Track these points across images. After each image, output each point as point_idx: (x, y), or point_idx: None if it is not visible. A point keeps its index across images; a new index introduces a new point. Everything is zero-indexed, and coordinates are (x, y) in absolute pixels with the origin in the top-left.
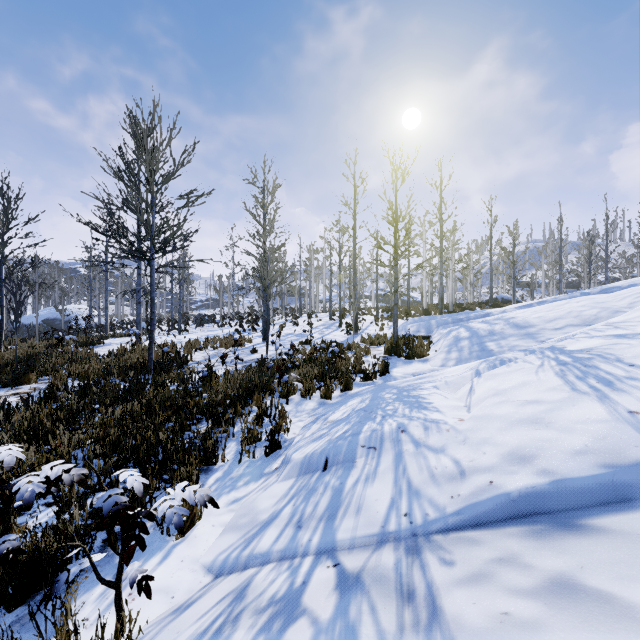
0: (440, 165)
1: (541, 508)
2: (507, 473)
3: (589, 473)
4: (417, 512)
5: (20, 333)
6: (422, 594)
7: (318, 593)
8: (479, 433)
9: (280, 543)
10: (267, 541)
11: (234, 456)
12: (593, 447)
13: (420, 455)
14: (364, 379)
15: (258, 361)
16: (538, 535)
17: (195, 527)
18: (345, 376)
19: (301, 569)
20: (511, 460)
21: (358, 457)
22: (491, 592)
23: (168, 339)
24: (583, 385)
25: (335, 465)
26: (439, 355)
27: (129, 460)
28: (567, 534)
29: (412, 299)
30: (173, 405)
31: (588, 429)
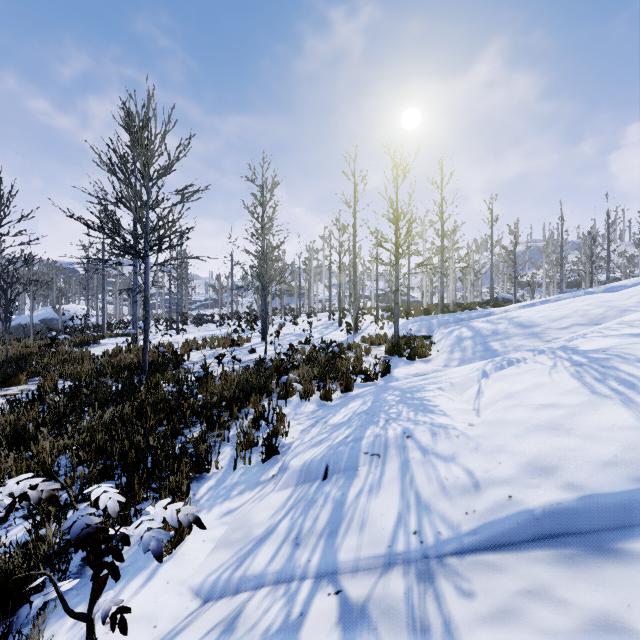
0: (441, 163)
1: (569, 528)
2: (528, 486)
3: (622, 488)
4: (428, 530)
5: (17, 333)
6: (439, 633)
7: (318, 628)
8: (492, 440)
9: (276, 563)
10: (261, 560)
11: (229, 462)
12: (624, 458)
13: (428, 464)
14: (365, 380)
15: (256, 361)
16: (570, 561)
17: (184, 543)
18: (345, 377)
19: (299, 596)
20: (531, 471)
21: (361, 465)
22: (522, 635)
23: (165, 339)
24: (603, 388)
25: (336, 473)
26: (441, 355)
27: (116, 467)
28: (604, 561)
29: (412, 299)
30: (166, 408)
31: (615, 437)
